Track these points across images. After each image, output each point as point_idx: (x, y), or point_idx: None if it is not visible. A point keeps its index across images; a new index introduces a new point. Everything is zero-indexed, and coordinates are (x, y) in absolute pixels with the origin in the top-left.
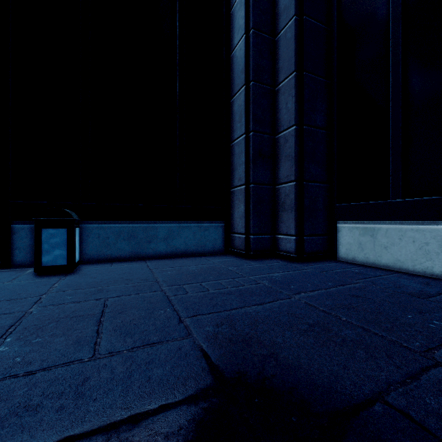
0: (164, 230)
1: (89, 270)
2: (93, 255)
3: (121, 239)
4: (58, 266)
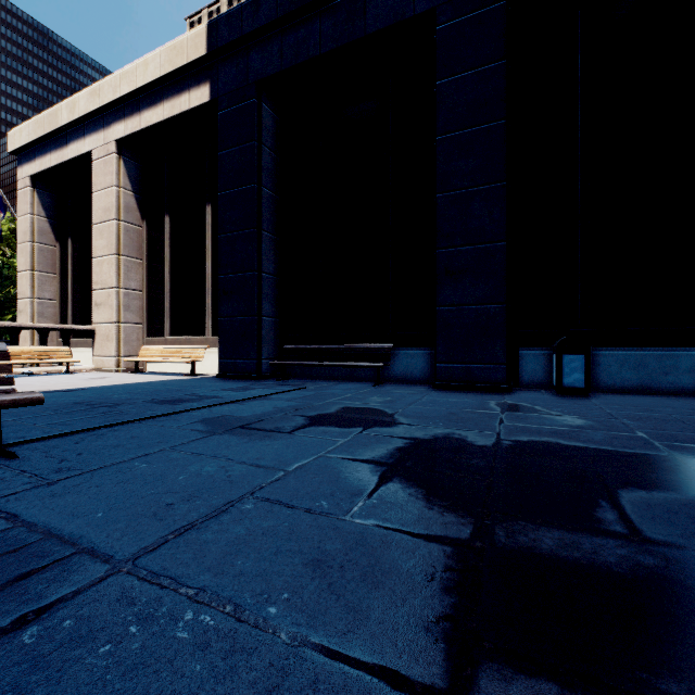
0: (688, 359)
1: (603, 396)
2: (592, 384)
3: (625, 368)
4: (576, 389)
